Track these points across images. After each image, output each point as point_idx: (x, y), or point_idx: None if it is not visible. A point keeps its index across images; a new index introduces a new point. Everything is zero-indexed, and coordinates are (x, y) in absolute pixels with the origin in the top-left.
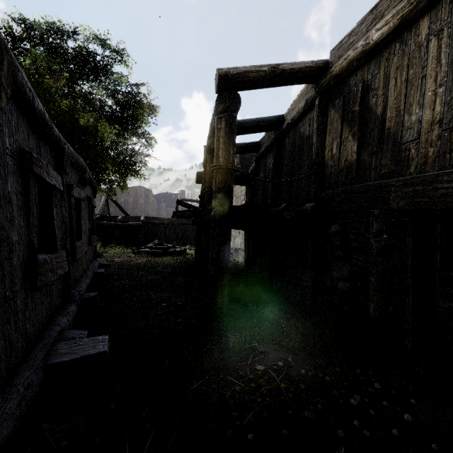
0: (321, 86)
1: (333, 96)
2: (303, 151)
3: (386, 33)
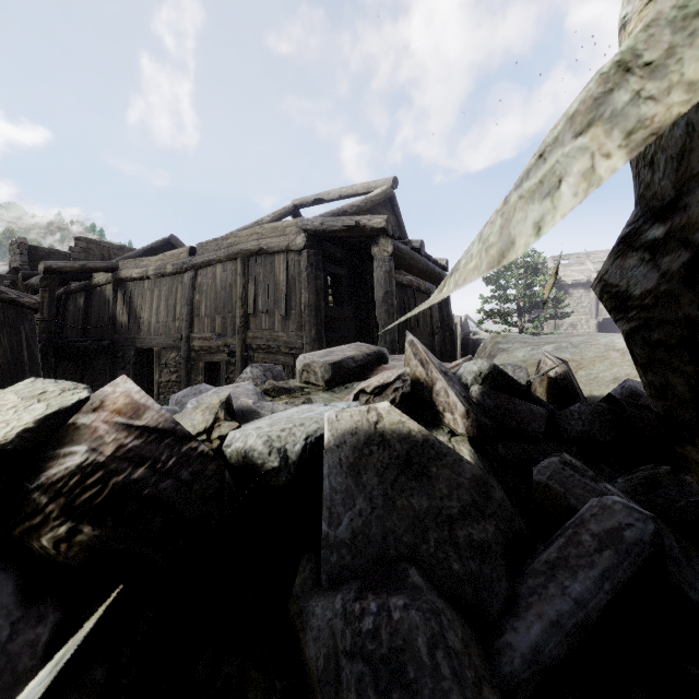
0: (115, 278)
1: (121, 286)
2: (106, 307)
3: (138, 277)
